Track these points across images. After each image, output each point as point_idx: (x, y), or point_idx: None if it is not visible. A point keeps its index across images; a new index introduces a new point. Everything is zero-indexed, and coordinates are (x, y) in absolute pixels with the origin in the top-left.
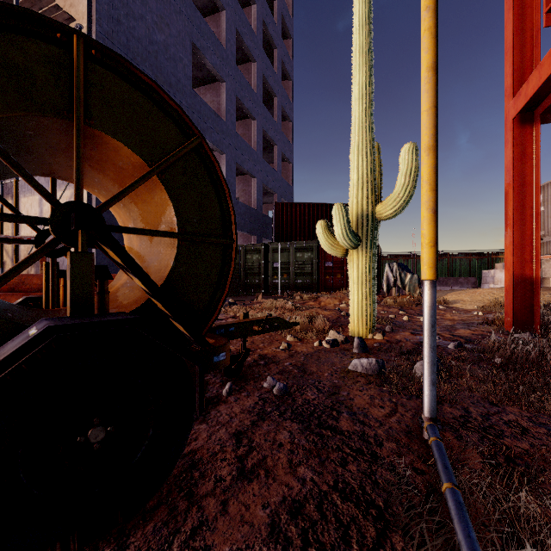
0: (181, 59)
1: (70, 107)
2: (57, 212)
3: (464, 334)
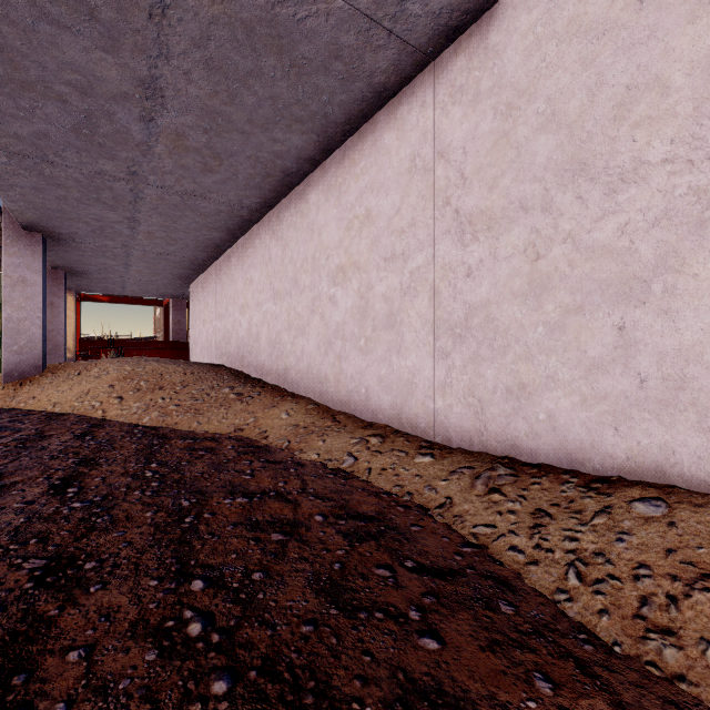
0: None
1: None
2: None
3: None
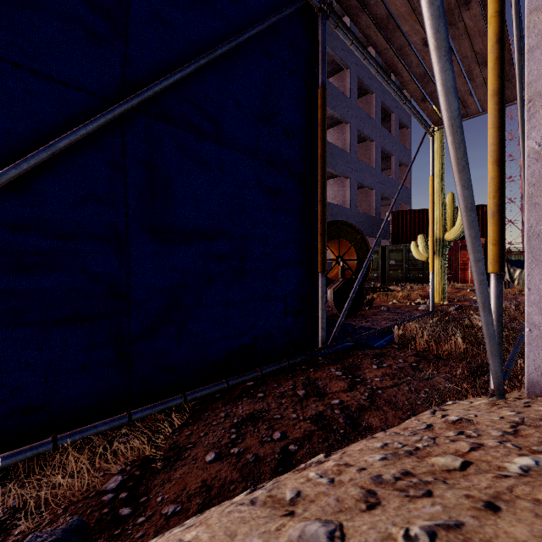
0: None
1: (338, 236)
2: (336, 258)
3: None
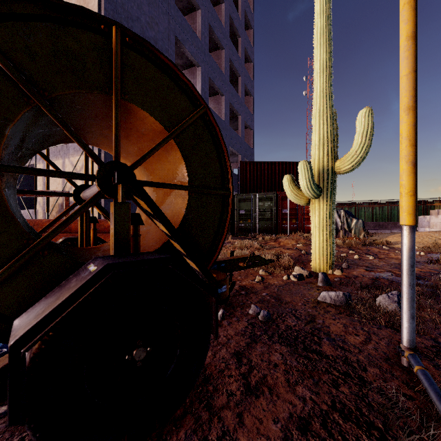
0: (167, 50)
1: (110, 84)
2: (101, 170)
3: None
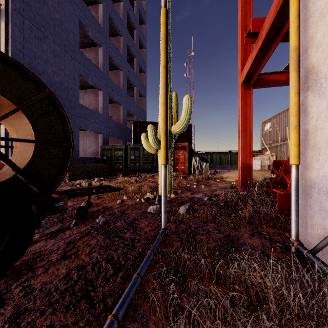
0: (72, 31)
1: None
2: None
3: (217, 193)
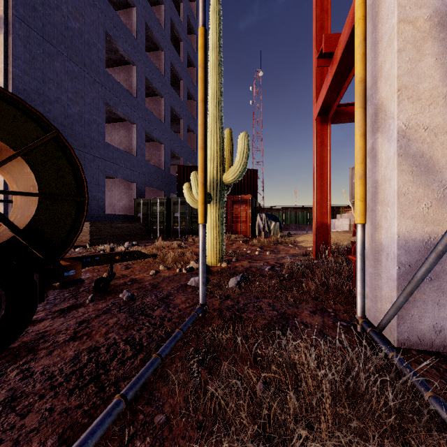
0: (95, 44)
1: None
2: None
3: (284, 262)
